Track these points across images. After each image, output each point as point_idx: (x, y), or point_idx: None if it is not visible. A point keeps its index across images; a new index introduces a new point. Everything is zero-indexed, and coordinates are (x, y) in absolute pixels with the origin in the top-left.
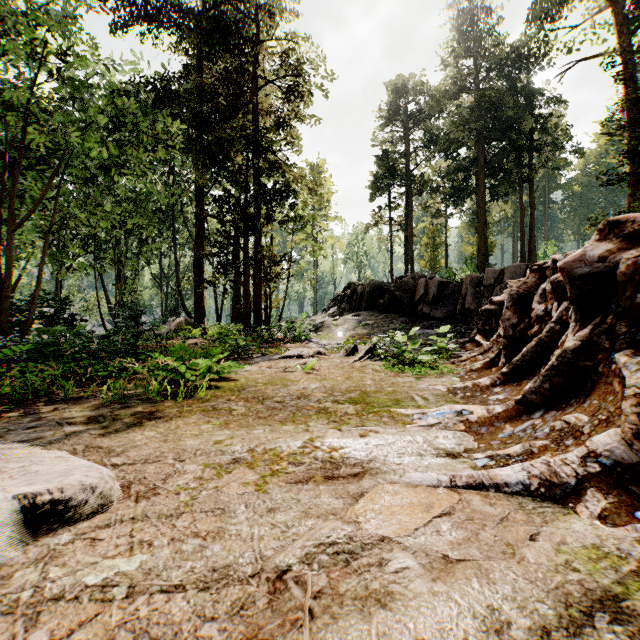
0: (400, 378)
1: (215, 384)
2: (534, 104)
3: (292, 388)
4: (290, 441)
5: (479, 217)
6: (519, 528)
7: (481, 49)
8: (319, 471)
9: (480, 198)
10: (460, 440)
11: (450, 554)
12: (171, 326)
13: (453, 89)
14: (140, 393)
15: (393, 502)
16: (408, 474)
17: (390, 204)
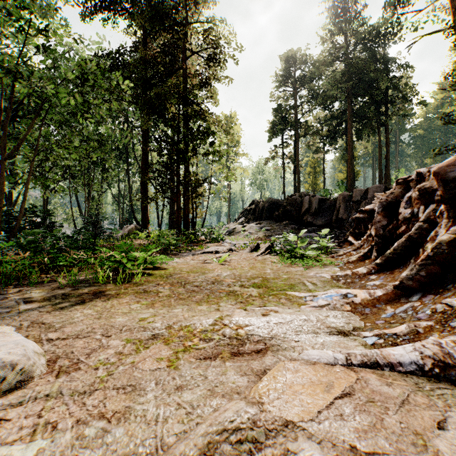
0: (293, 268)
1: (149, 272)
2: (389, 69)
3: (208, 275)
4: (203, 319)
5: (348, 152)
6: (423, 413)
7: (350, 29)
8: (226, 347)
9: (349, 138)
10: (348, 319)
11: (358, 444)
12: (125, 231)
13: (329, 59)
14: (90, 278)
15: (294, 380)
16: (306, 351)
17: (283, 143)
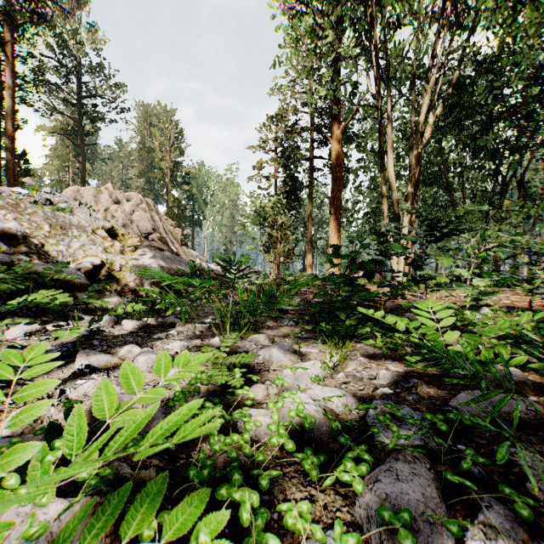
0: None
1: None
2: None
3: None
4: None
5: None
6: None
7: None
8: None
9: None
10: None
11: None
12: None
13: None
14: None
15: None
16: None
17: None
